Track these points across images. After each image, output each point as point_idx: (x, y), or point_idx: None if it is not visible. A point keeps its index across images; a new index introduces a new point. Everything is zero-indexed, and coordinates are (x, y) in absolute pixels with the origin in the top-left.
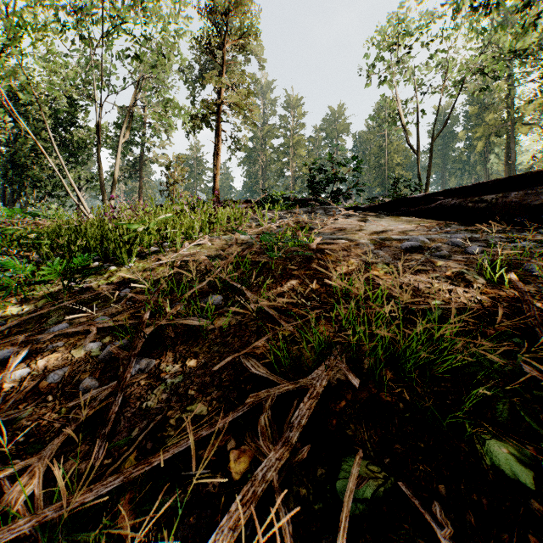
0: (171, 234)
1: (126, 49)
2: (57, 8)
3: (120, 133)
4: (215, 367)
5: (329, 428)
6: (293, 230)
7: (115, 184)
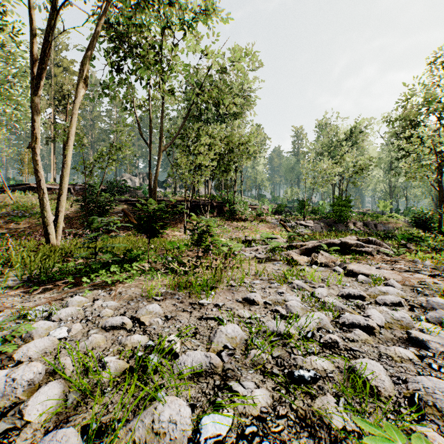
0: None
1: None
2: None
3: None
4: None
5: None
6: None
7: None
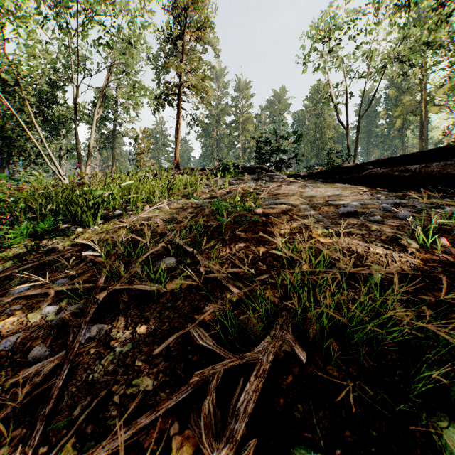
0: (134, 198)
1: (100, 38)
2: (39, 2)
3: (95, 110)
4: (156, 350)
5: (276, 408)
6: (242, 195)
7: (90, 154)
